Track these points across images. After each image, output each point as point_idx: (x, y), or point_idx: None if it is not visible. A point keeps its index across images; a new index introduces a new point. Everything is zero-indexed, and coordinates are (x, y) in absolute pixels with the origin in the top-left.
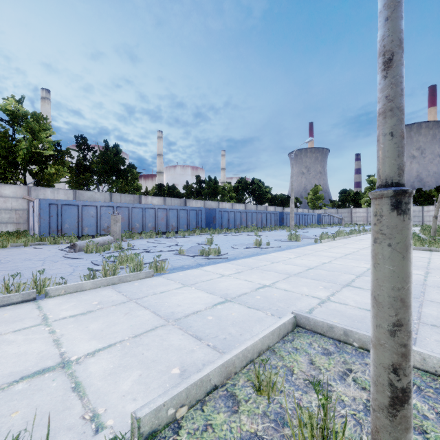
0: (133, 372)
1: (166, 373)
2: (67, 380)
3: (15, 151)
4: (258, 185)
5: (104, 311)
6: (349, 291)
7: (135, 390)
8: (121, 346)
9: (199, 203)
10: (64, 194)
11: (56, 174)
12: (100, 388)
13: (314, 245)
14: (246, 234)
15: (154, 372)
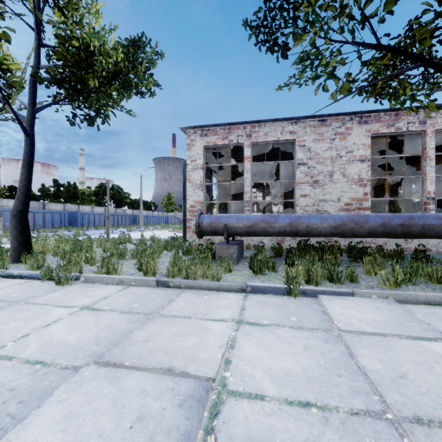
0: None
1: None
2: None
3: None
4: (118, 191)
5: None
6: None
7: None
8: None
9: (59, 206)
10: None
11: None
12: None
13: (137, 232)
14: (102, 230)
15: None
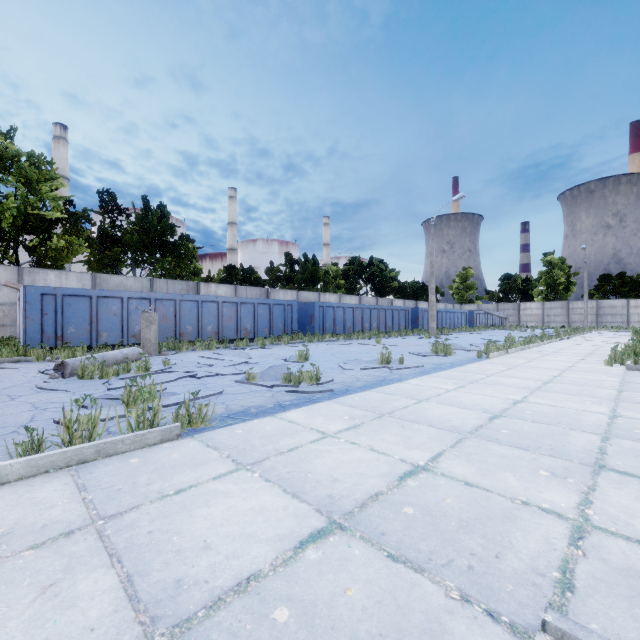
0: None
1: None
2: None
3: None
4: (379, 268)
5: None
6: (617, 486)
7: None
8: None
9: (290, 295)
10: (77, 279)
11: (66, 250)
12: None
13: (478, 362)
14: (362, 343)
15: None
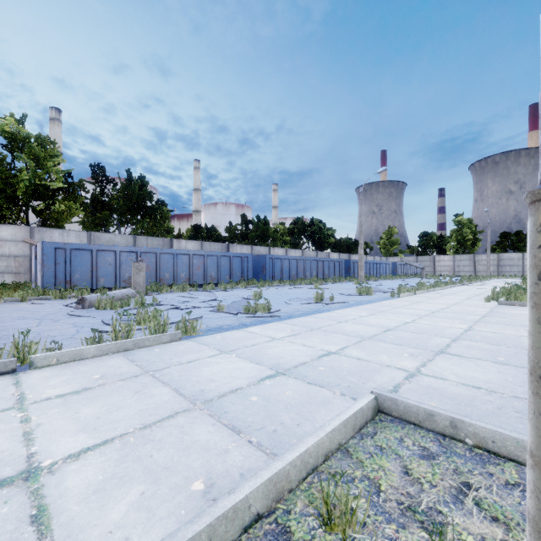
0: (132, 489)
1: (182, 490)
2: (27, 502)
3: (14, 183)
4: (319, 227)
5: (106, 388)
6: (445, 360)
7: (129, 522)
8: (121, 442)
9: (245, 249)
10: (76, 236)
11: (66, 213)
12: (74, 518)
13: (391, 300)
14: (304, 287)
15: (164, 488)
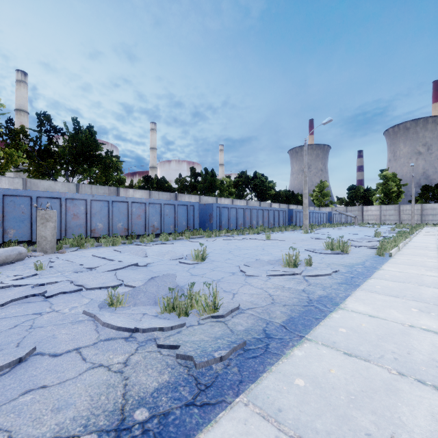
0: None
1: None
2: None
3: None
4: (261, 180)
5: None
6: None
7: None
8: None
9: (193, 199)
10: (8, 183)
11: (5, 159)
12: None
13: (388, 262)
14: (254, 238)
15: None
